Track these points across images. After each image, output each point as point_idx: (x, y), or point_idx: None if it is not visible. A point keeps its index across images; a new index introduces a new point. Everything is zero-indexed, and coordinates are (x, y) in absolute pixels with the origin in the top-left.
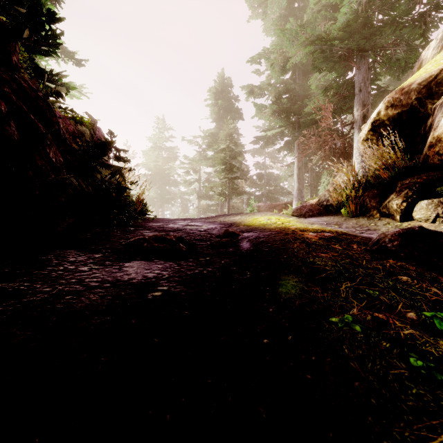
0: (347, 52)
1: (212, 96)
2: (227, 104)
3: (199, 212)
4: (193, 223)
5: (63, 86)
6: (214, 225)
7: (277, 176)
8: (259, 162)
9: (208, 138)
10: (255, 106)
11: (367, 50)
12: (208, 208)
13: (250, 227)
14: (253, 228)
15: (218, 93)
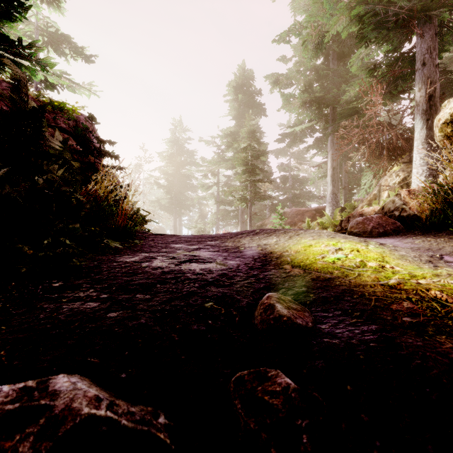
0: (407, 15)
1: (232, 91)
2: (248, 98)
3: (218, 219)
4: (199, 252)
5: (39, 63)
6: (234, 261)
7: (303, 178)
8: (283, 163)
9: (227, 137)
10: (282, 96)
11: (435, 10)
12: (227, 214)
13: (312, 275)
14: (323, 283)
15: (238, 87)
